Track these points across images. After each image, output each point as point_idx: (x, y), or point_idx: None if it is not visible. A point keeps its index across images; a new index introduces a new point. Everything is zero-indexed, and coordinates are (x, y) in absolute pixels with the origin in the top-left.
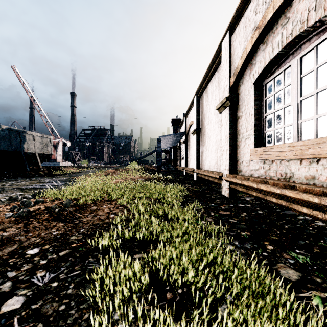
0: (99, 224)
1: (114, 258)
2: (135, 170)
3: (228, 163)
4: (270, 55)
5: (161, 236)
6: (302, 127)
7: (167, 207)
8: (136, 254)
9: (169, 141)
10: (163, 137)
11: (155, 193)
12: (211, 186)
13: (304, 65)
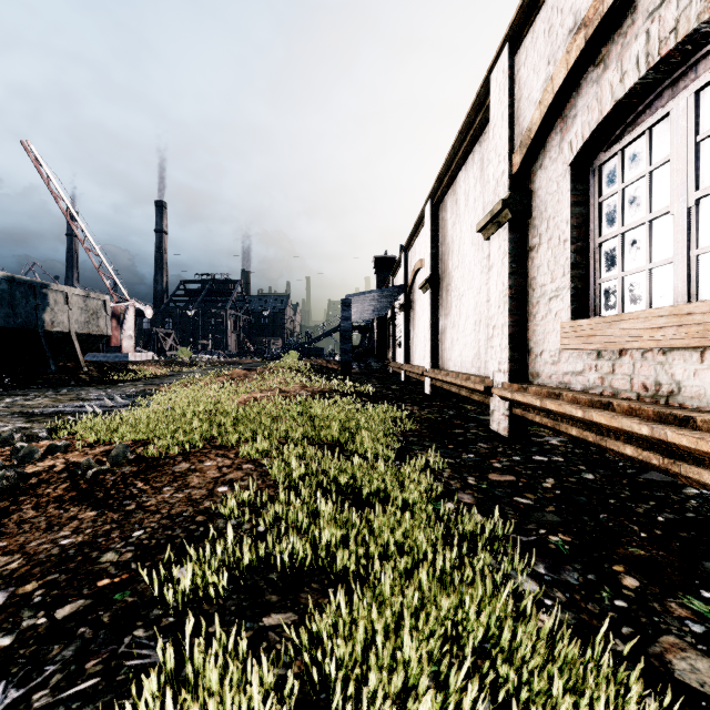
0: (186, 515)
1: (206, 627)
2: (293, 371)
3: (507, 357)
4: (614, 91)
5: (343, 551)
6: (701, 267)
7: (362, 465)
8: (270, 612)
9: (369, 307)
10: (355, 297)
11: (332, 430)
12: (465, 408)
13: (707, 109)
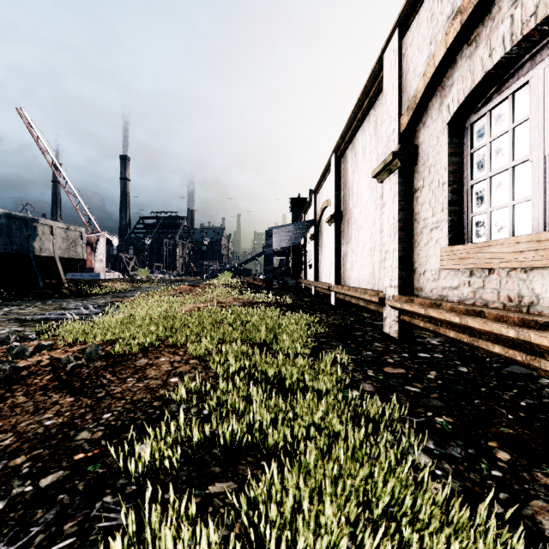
0: (145, 401)
1: (162, 494)
2: (227, 286)
3: (397, 275)
4: (484, 64)
5: (272, 430)
6: None
7: (284, 360)
8: (215, 481)
9: (286, 237)
10: (275, 229)
11: (260, 332)
12: (363, 315)
13: None
